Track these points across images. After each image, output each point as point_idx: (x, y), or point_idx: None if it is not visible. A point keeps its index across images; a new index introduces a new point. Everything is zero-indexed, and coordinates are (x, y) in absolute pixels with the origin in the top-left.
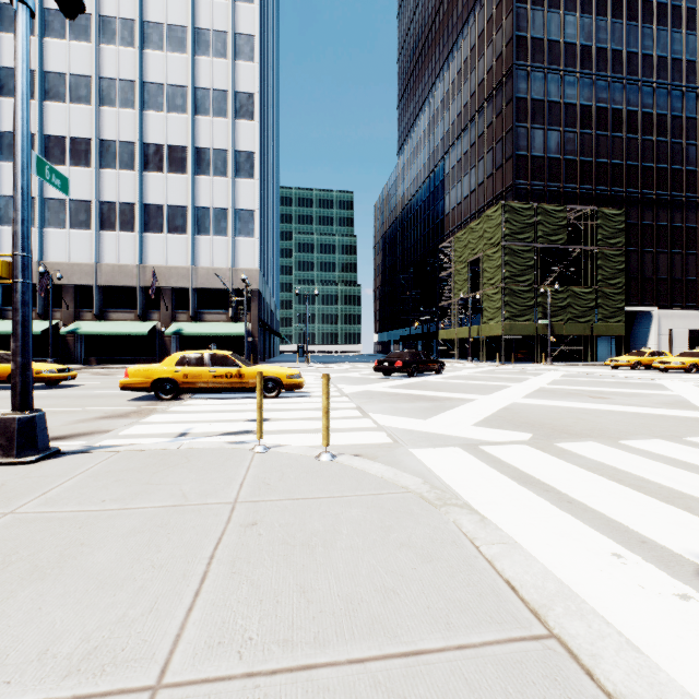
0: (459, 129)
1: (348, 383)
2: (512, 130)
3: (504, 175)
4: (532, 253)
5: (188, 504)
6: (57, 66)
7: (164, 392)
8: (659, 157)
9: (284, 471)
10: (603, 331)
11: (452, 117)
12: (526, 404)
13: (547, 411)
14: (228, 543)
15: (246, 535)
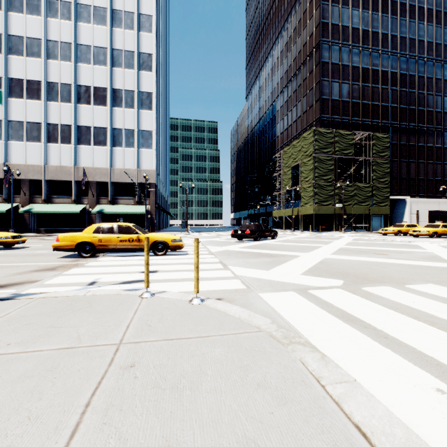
0: (285, 82)
1: (214, 245)
2: (319, 82)
3: (314, 111)
4: (332, 161)
5: (80, 346)
6: (17, 31)
7: (85, 252)
8: (410, 102)
9: (163, 313)
10: (376, 211)
11: (281, 74)
12: (335, 259)
13: (349, 263)
14: (106, 387)
15: (123, 378)
